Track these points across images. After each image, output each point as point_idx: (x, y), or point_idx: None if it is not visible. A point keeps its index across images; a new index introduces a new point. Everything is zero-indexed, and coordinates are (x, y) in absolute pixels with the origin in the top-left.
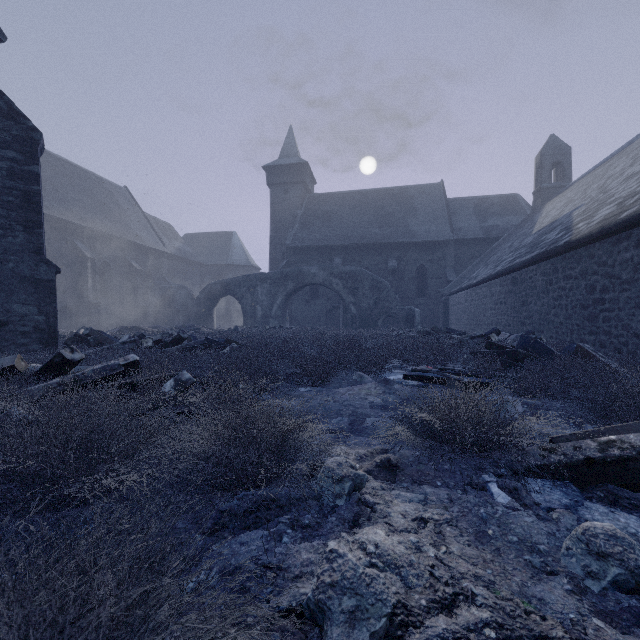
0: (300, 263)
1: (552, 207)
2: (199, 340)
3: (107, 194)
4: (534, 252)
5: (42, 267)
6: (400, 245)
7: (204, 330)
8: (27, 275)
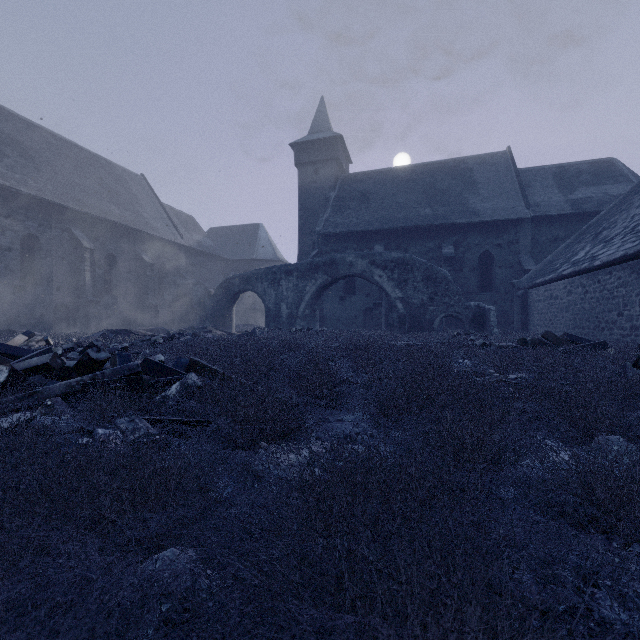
0: (333, 253)
1: None
2: (126, 365)
3: (119, 181)
4: None
5: None
6: (458, 227)
7: (216, 333)
8: None
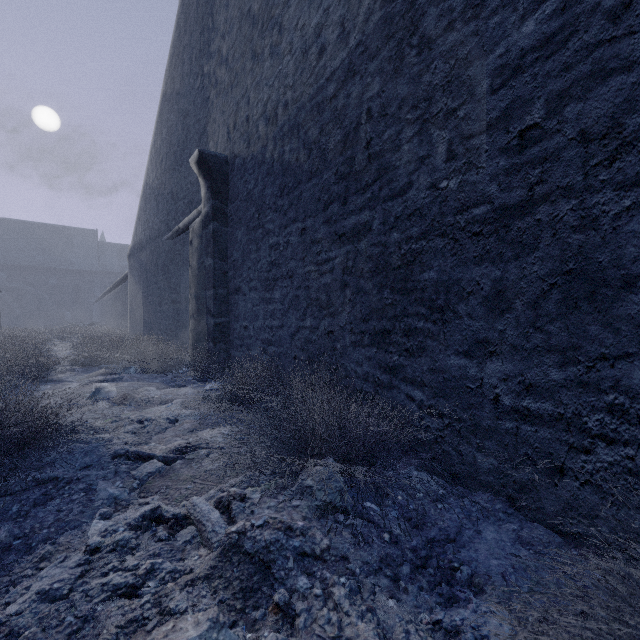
0: None
1: None
2: None
3: None
4: None
5: None
6: (60, 270)
7: None
8: None
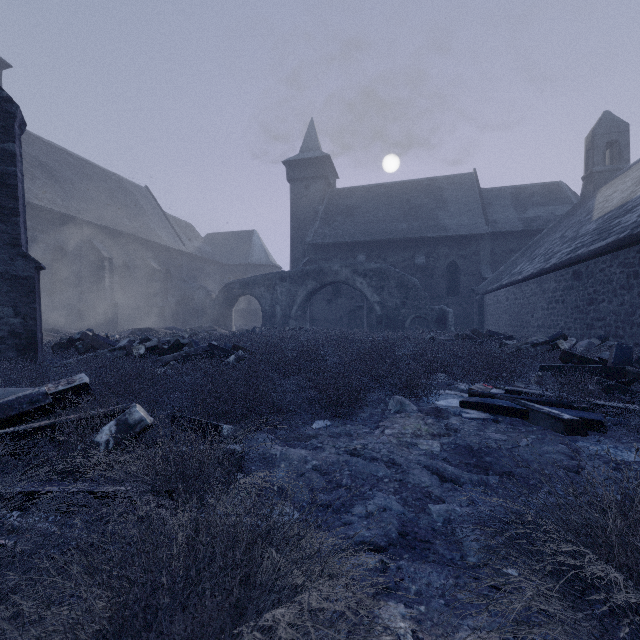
0: (321, 261)
1: (613, 190)
2: (201, 346)
3: (127, 194)
4: (608, 238)
5: (19, 261)
6: (429, 240)
7: (221, 331)
8: (1, 271)
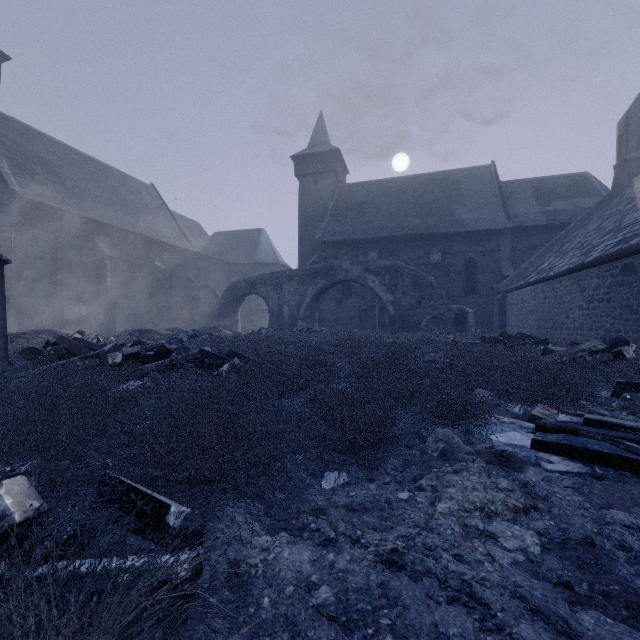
0: (331, 259)
1: None
2: (190, 353)
3: (132, 191)
4: None
5: None
6: (445, 236)
7: (225, 333)
8: None
